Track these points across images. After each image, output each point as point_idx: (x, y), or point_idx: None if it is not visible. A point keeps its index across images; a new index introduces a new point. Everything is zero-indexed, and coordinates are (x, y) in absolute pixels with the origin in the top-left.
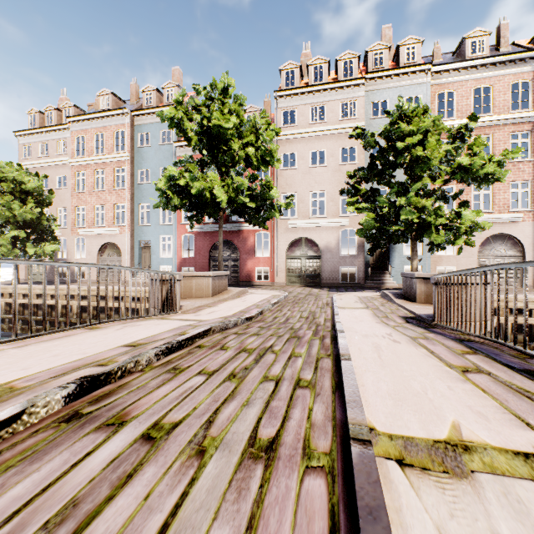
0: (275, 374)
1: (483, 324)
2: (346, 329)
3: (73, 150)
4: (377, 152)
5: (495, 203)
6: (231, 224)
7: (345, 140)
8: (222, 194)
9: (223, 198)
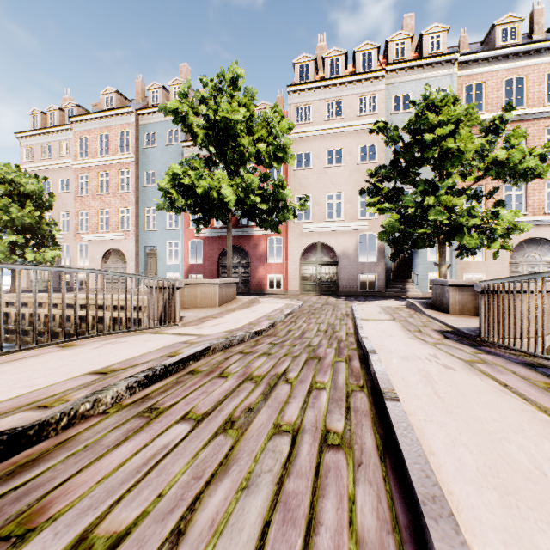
0: (291, 420)
1: (539, 341)
2: (377, 347)
3: (76, 152)
4: (400, 148)
5: (529, 204)
6: (241, 229)
7: (363, 137)
8: (230, 194)
9: (231, 198)
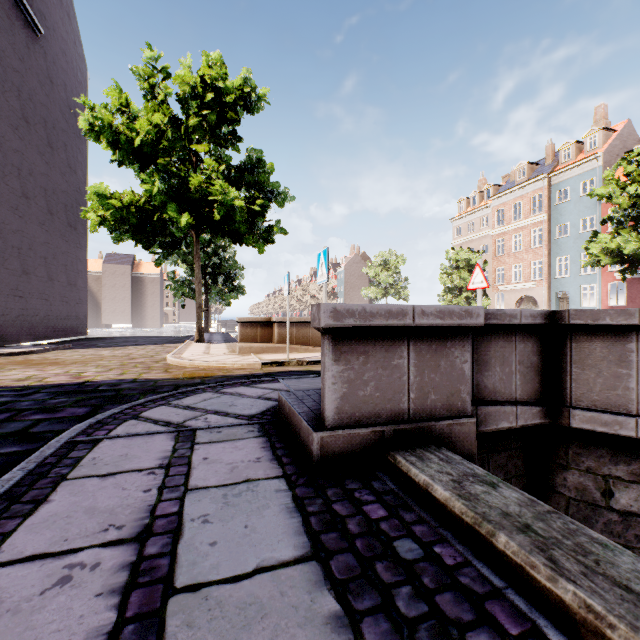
0: None
1: None
2: None
3: (493, 222)
4: None
5: None
6: None
7: None
8: None
9: None
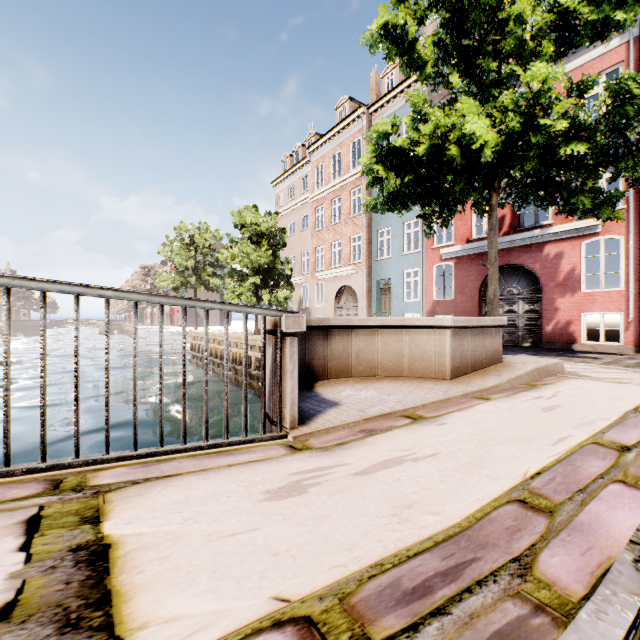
0: None
1: None
2: None
3: (313, 184)
4: None
5: None
6: (522, 234)
7: None
8: (485, 132)
9: (487, 139)
